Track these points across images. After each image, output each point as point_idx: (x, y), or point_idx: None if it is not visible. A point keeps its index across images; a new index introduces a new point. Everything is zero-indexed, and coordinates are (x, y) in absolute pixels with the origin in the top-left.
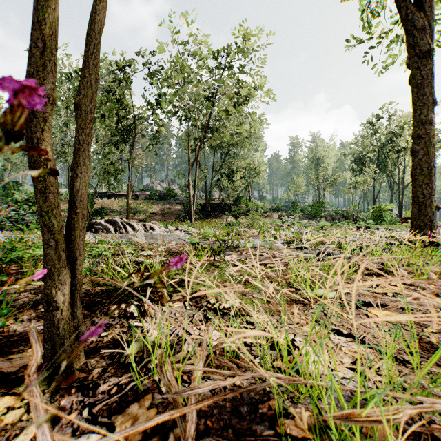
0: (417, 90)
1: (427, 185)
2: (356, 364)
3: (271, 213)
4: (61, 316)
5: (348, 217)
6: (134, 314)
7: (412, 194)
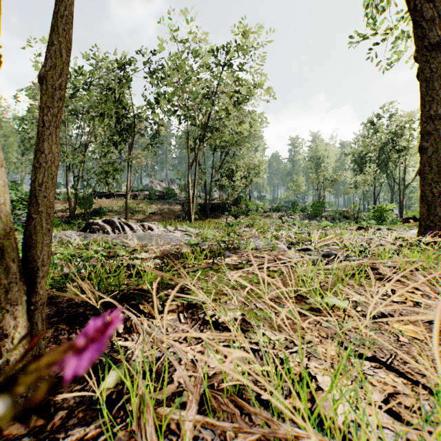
0: (426, 84)
1: (436, 183)
2: (390, 402)
3: (271, 213)
4: (12, 346)
5: (349, 217)
6: (119, 330)
7: (420, 193)
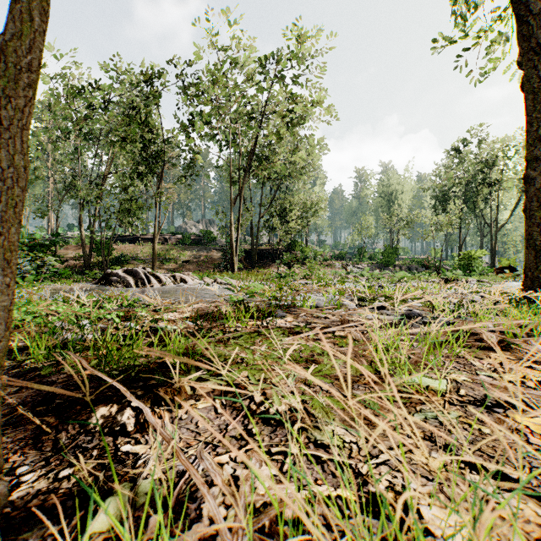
0: (533, 97)
1: None
2: None
3: (332, 262)
4: None
5: (429, 266)
6: (128, 427)
7: (525, 236)
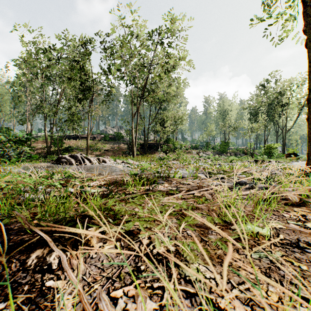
0: None
1: None
2: None
3: (191, 150)
4: None
5: (247, 153)
6: (53, 266)
7: (308, 135)
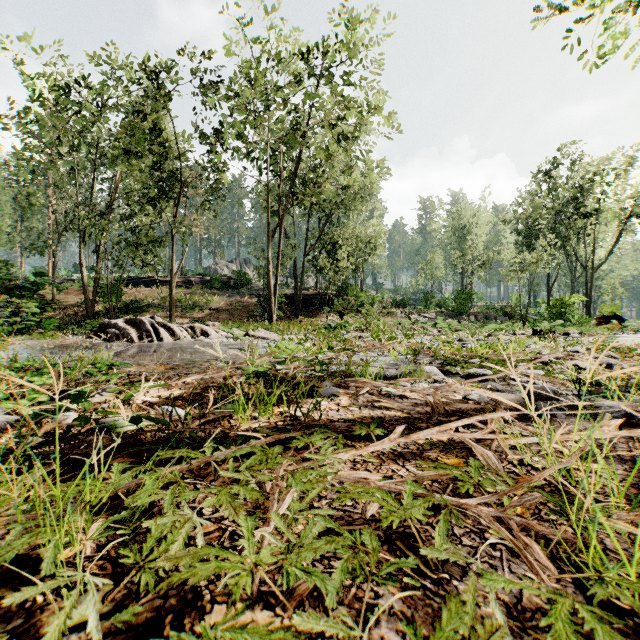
0: None
1: None
2: None
3: (393, 310)
4: None
5: (512, 315)
6: None
7: None
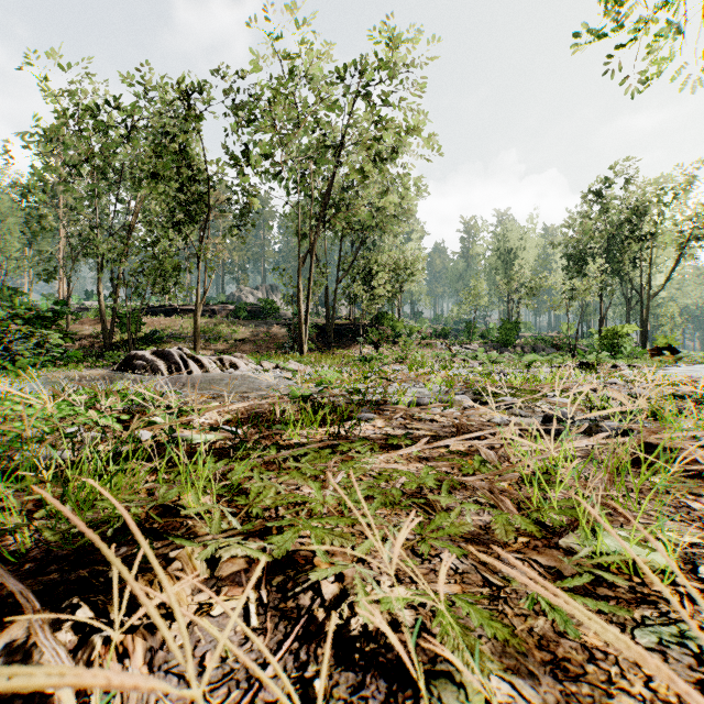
0: None
1: None
2: None
3: (433, 341)
4: None
5: (561, 346)
6: None
7: None
